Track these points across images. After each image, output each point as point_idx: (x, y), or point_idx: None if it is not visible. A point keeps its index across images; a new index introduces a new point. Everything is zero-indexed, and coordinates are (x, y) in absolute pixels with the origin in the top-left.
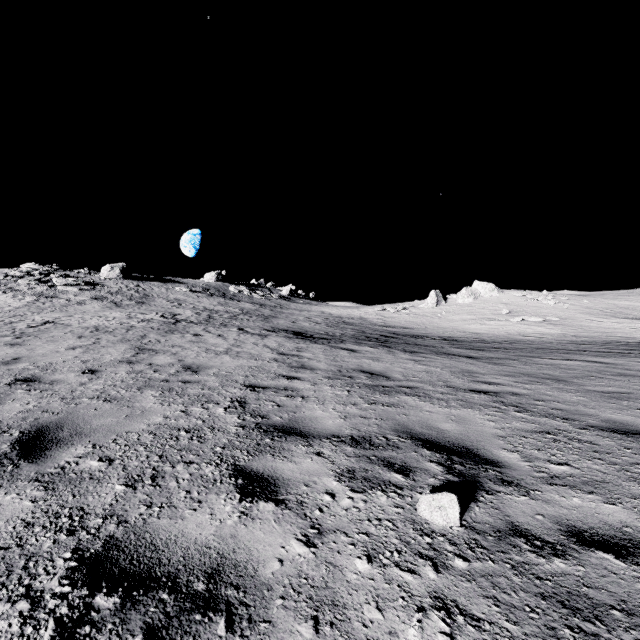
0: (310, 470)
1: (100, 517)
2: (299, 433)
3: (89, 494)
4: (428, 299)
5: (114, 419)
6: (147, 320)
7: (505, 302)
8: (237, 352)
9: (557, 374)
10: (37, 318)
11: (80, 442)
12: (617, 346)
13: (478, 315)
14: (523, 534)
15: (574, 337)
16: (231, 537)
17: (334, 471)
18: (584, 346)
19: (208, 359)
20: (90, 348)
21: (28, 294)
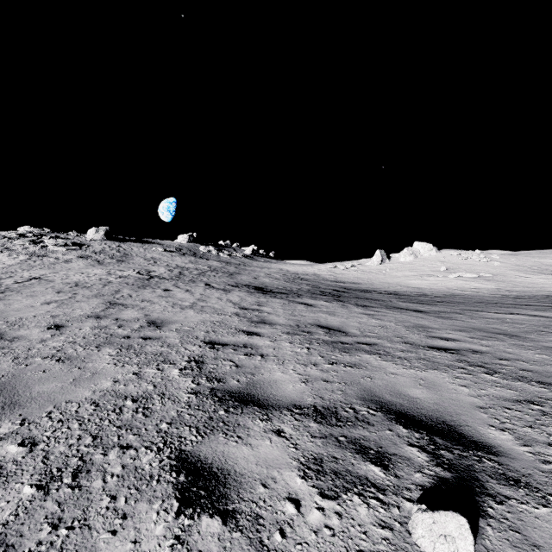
0: (268, 459)
1: None
2: (257, 402)
3: None
4: (374, 258)
5: (59, 384)
6: (124, 276)
7: (442, 260)
8: (201, 306)
9: (507, 329)
10: (25, 274)
11: (9, 416)
12: (550, 300)
13: (419, 272)
14: None
15: (507, 291)
16: None
17: (297, 460)
18: (520, 300)
19: (173, 314)
20: (64, 303)
21: (22, 253)
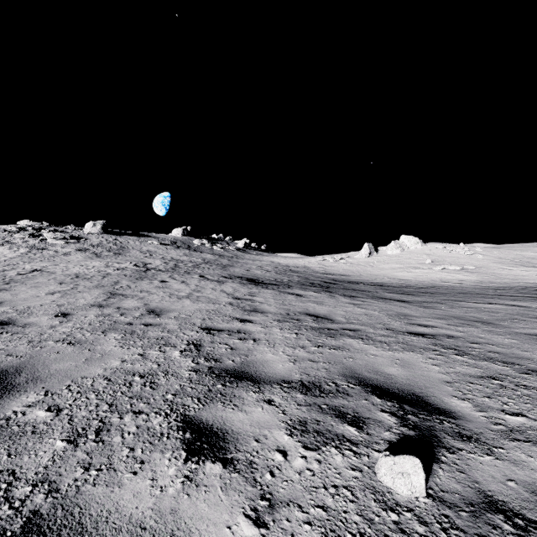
0: (261, 421)
1: (30, 484)
2: (250, 378)
3: (26, 452)
4: (362, 251)
5: (73, 363)
6: (122, 268)
7: (428, 253)
8: (197, 297)
9: (483, 317)
10: (27, 267)
11: (33, 388)
12: (528, 291)
13: (405, 264)
14: (500, 508)
15: (489, 283)
16: (171, 512)
17: (285, 423)
18: (500, 291)
19: (171, 303)
20: (67, 293)
21: (22, 246)
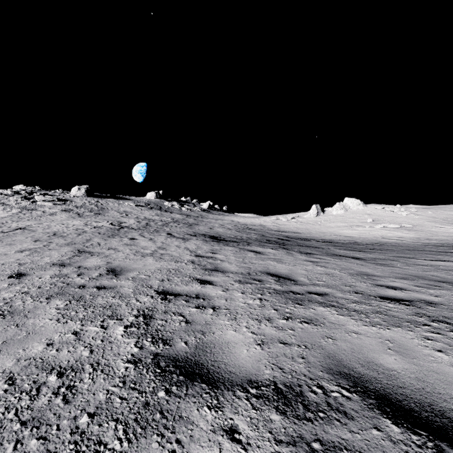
0: None
1: None
2: (205, 376)
3: None
4: (310, 211)
5: None
6: (98, 227)
7: (369, 213)
8: (161, 254)
9: (445, 276)
10: (13, 225)
11: None
12: None
13: (349, 223)
14: None
15: (427, 240)
16: None
17: None
18: (442, 248)
19: (133, 261)
20: (37, 251)
21: (15, 207)
